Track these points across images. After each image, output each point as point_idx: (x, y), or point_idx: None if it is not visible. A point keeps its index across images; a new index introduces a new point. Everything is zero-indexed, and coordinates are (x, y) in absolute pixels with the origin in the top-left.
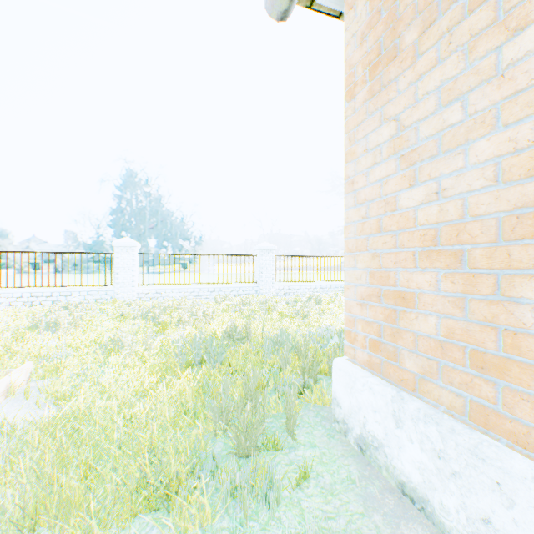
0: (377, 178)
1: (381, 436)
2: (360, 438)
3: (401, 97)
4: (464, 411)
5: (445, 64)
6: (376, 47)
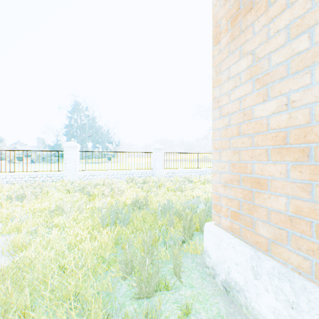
0: (237, 97)
1: (242, 283)
2: (225, 282)
3: (256, 36)
4: (310, 271)
5: (293, 6)
6: (236, 4)
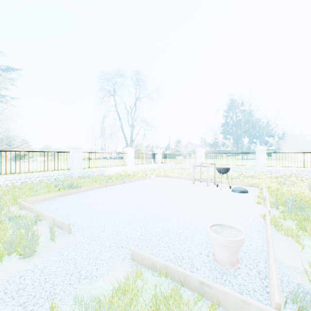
0: None
1: None
2: None
3: None
4: None
5: None
6: None
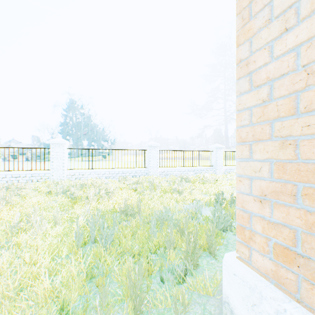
0: (290, 47)
1: None
2: None
3: None
4: None
5: None
6: None
